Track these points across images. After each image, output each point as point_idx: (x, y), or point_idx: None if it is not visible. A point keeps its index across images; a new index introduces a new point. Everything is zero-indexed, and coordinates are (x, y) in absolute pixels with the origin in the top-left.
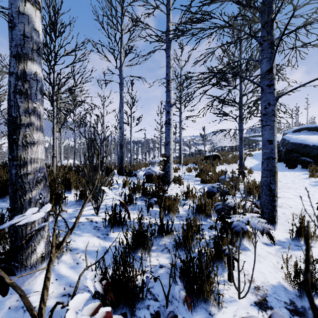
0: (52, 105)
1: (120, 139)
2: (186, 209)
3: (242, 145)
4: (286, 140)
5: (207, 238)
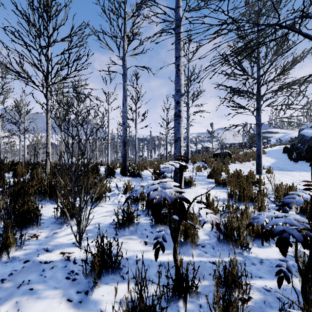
0: (46, 97)
1: (124, 136)
2: (207, 230)
3: (260, 142)
4: (305, 136)
5: (256, 298)
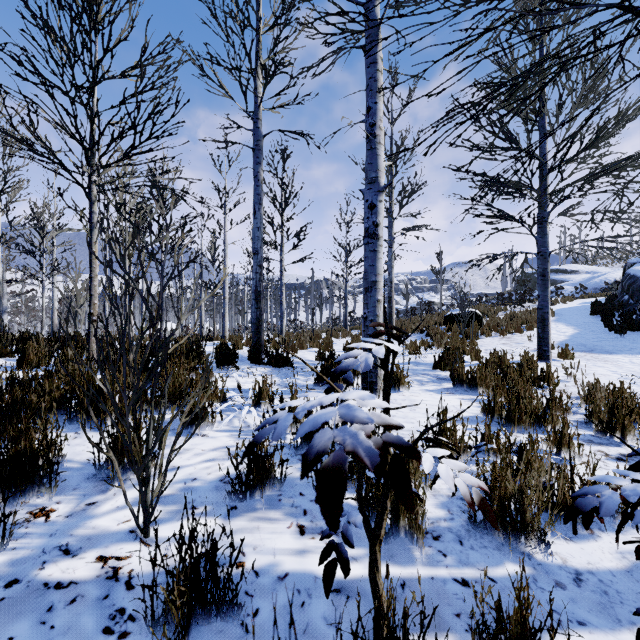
0: (88, 196)
1: (256, 279)
2: (442, 495)
3: (547, 292)
4: (639, 280)
5: None
